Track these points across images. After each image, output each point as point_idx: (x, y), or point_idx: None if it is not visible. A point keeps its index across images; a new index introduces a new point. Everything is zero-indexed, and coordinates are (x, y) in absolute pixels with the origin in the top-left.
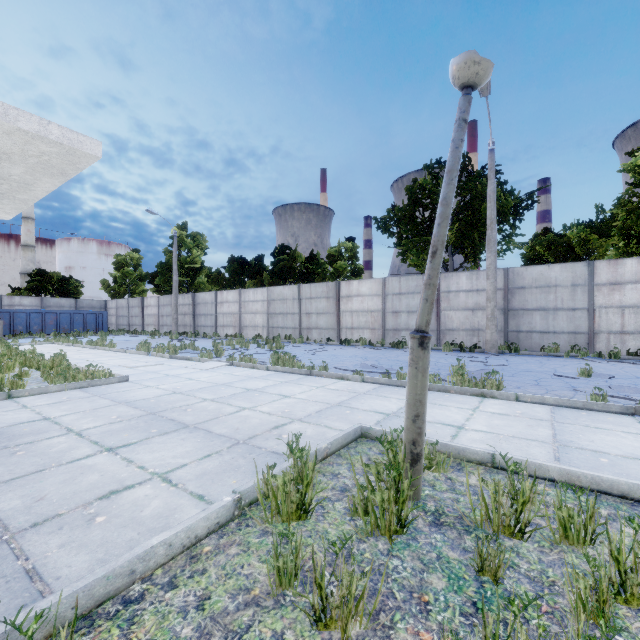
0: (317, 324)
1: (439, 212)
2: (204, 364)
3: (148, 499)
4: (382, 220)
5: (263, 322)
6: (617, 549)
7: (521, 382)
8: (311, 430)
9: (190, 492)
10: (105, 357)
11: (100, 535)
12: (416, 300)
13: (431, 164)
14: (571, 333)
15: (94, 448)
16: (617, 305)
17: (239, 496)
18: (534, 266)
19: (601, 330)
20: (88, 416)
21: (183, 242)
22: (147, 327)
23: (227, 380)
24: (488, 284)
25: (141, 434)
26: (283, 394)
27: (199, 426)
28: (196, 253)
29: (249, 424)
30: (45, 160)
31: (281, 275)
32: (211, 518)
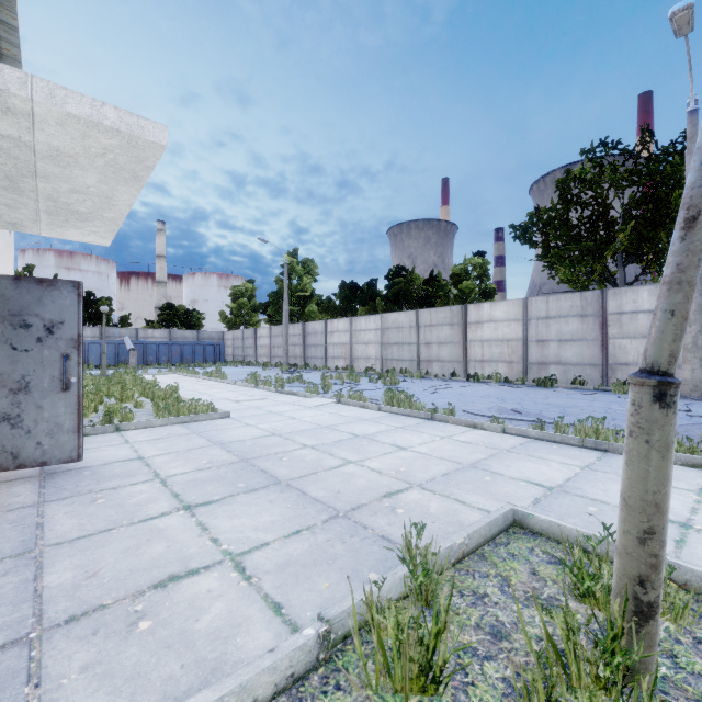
0: (438, 356)
1: None
2: (309, 400)
3: (210, 598)
4: (521, 227)
5: (376, 353)
6: None
7: None
8: (436, 504)
9: (264, 595)
10: (215, 389)
11: (135, 658)
12: (571, 325)
13: (592, 147)
14: None
15: (172, 503)
16: None
17: (326, 628)
18: None
19: None
20: (179, 458)
21: (294, 270)
22: (260, 358)
23: (332, 421)
24: None
25: (226, 488)
26: (398, 444)
27: (292, 483)
28: (306, 280)
29: (353, 486)
30: (111, 160)
31: (396, 300)
32: (280, 668)
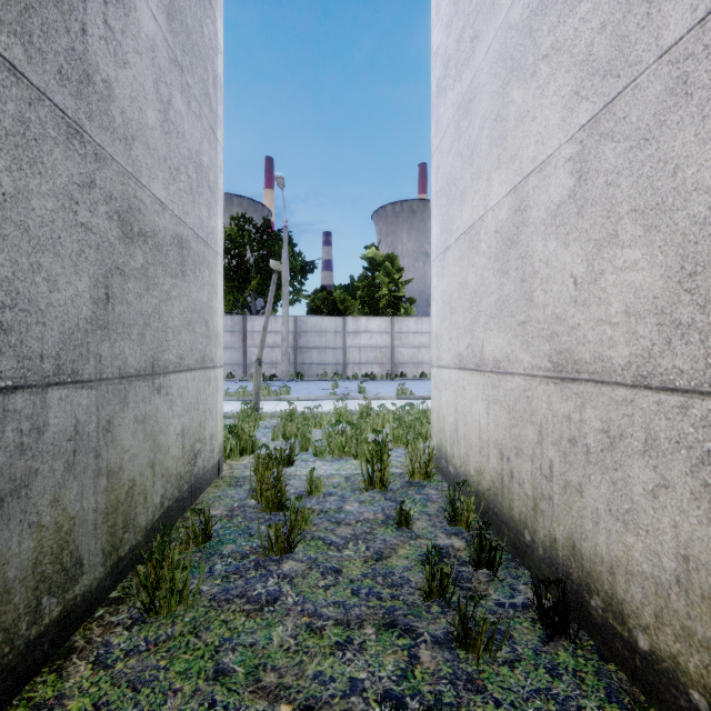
0: None
1: (266, 314)
2: None
3: None
4: None
5: None
6: (313, 415)
7: (302, 393)
8: None
9: None
10: None
11: None
12: (225, 338)
13: (238, 217)
14: (334, 364)
15: None
16: (357, 346)
17: None
18: (313, 316)
19: (350, 362)
20: None
21: None
22: None
23: None
24: (283, 328)
25: None
26: None
27: None
28: None
29: None
30: None
31: None
32: None
